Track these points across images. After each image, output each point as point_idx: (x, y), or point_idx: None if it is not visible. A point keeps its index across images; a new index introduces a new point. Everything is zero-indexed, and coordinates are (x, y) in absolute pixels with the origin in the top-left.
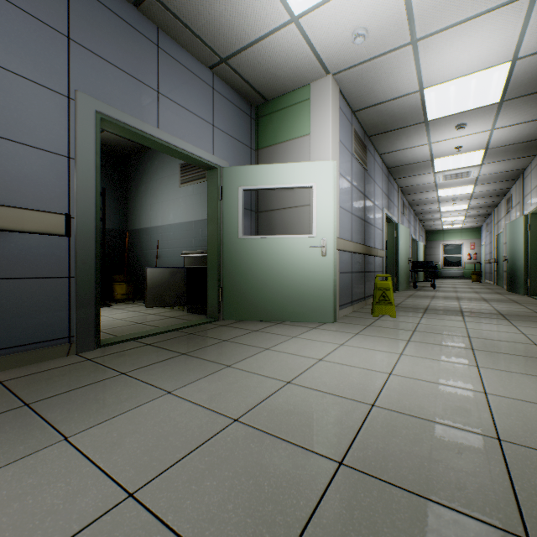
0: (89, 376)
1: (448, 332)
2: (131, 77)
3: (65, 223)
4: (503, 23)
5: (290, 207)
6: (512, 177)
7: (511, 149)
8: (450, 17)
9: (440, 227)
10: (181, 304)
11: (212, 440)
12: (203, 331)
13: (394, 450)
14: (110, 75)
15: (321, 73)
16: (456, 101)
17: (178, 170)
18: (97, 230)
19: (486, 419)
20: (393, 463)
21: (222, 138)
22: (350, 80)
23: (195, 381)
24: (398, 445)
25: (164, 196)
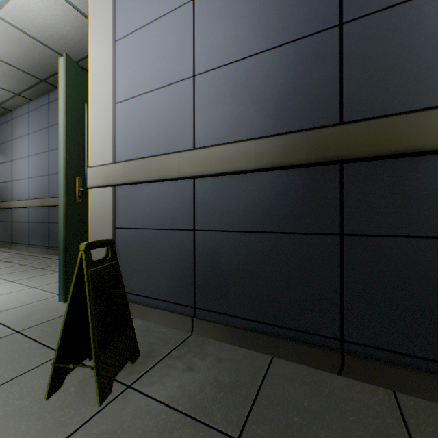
0: (30, 262)
1: None
2: None
3: None
4: None
5: None
6: None
7: None
8: None
9: None
10: None
11: None
12: None
13: None
14: None
15: None
16: None
17: None
18: None
19: None
20: None
21: None
22: None
23: None
24: None
25: None
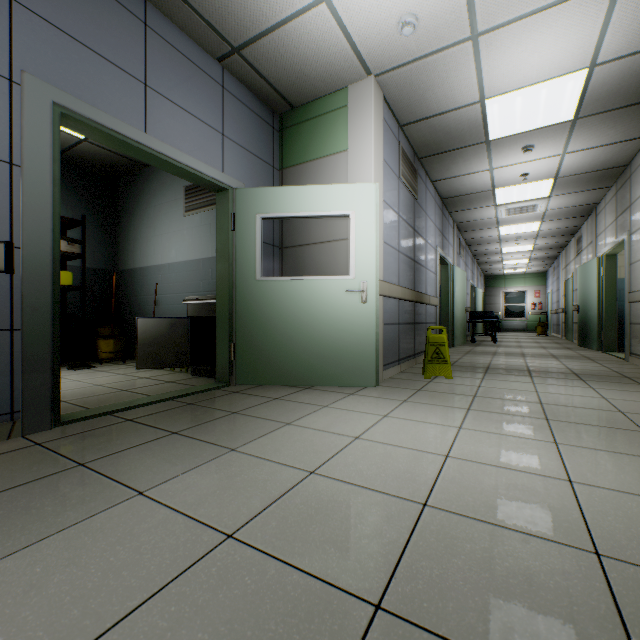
0: (29, 470)
1: (516, 397)
2: (106, 61)
3: (5, 254)
4: (580, 17)
5: (323, 242)
6: (583, 213)
7: (584, 179)
8: (518, 5)
9: (501, 272)
10: (184, 365)
11: (188, 574)
12: (207, 401)
13: (456, 579)
14: (75, 55)
15: (361, 73)
16: (523, 117)
17: (182, 194)
18: (55, 265)
19: (576, 521)
20: (455, 603)
21: (235, 152)
22: (396, 85)
23: (183, 474)
24: (460, 569)
25: (165, 227)
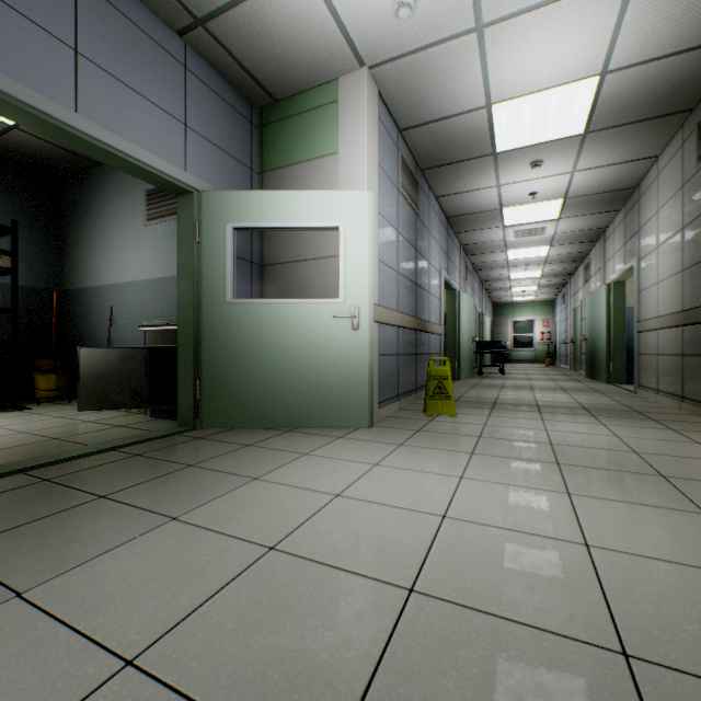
0: None
1: (524, 437)
2: (17, 13)
3: None
4: (593, 14)
5: (309, 259)
6: (592, 237)
7: (593, 201)
8: None
9: (509, 299)
10: (141, 405)
11: None
12: (160, 450)
13: None
14: None
15: (353, 63)
16: (532, 128)
17: (143, 200)
18: None
19: (597, 604)
20: None
21: (202, 148)
22: (394, 80)
23: (92, 559)
24: (450, 697)
25: (122, 239)
